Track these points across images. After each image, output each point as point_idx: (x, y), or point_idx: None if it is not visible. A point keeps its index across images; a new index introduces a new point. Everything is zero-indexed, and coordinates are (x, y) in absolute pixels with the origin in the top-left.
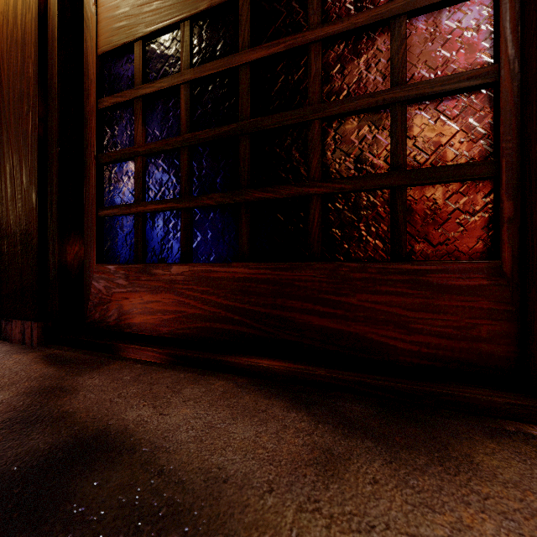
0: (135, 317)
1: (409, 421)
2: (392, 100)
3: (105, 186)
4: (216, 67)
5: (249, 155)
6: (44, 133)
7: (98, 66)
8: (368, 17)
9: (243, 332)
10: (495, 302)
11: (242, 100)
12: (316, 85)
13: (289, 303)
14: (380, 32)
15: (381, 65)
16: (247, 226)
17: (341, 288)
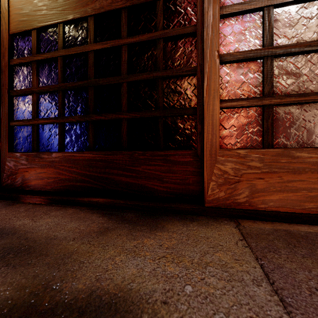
0: (32, 181)
1: (150, 217)
2: (156, 77)
3: (14, 108)
4: (76, 50)
5: (93, 97)
6: None
7: (10, 40)
8: (147, 37)
9: (90, 186)
10: (195, 168)
11: (89, 69)
12: (125, 65)
13: (111, 171)
14: (153, 44)
15: (153, 60)
16: (92, 133)
17: (135, 163)
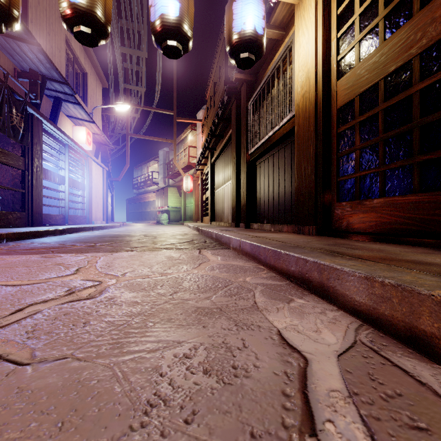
0: (355, 225)
1: None
2: None
3: (340, 167)
4: (398, 98)
5: (418, 138)
6: (316, 151)
7: (337, 114)
8: None
9: (414, 229)
10: None
11: (414, 110)
12: None
13: None
14: None
15: None
16: (417, 175)
17: None
